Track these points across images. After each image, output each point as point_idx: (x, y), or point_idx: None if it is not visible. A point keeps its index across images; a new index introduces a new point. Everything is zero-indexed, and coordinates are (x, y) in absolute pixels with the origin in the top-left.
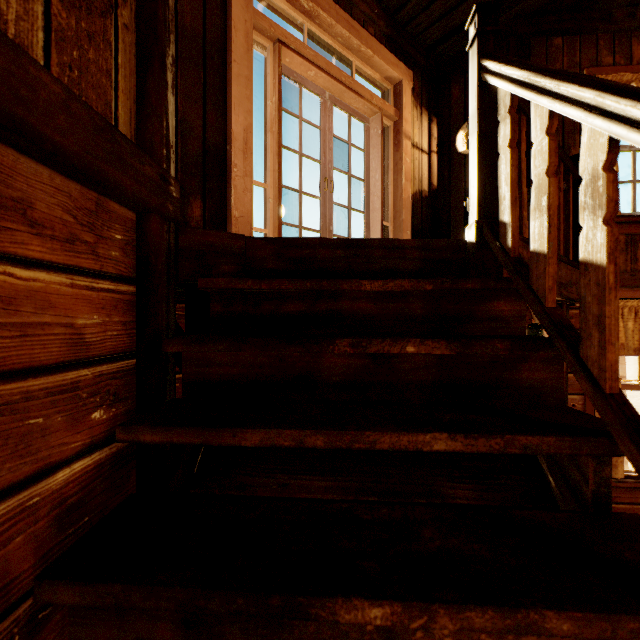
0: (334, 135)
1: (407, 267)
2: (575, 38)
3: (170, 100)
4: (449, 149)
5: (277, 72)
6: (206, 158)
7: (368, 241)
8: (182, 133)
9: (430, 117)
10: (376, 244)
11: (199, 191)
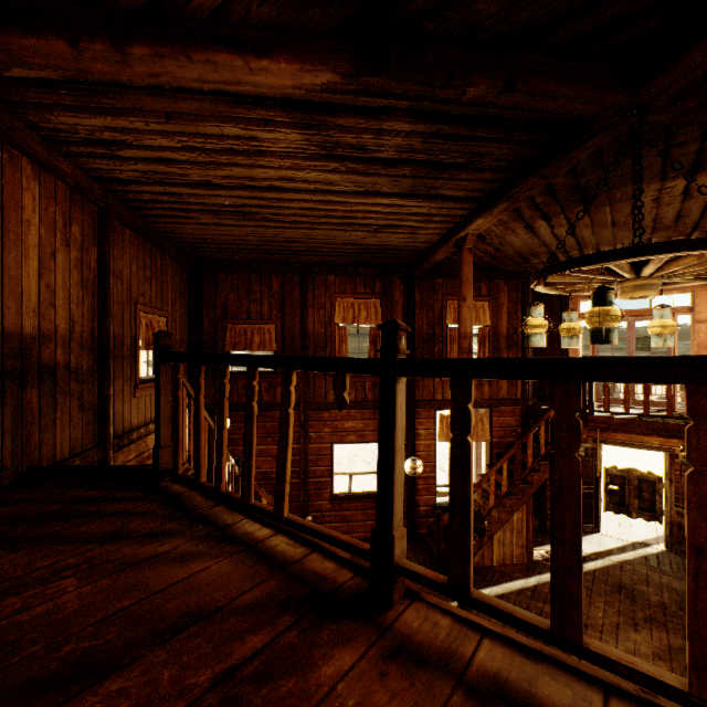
0: (637, 336)
1: None
2: None
3: (527, 387)
4: None
5: None
6: None
7: None
8: None
9: None
10: None
11: None
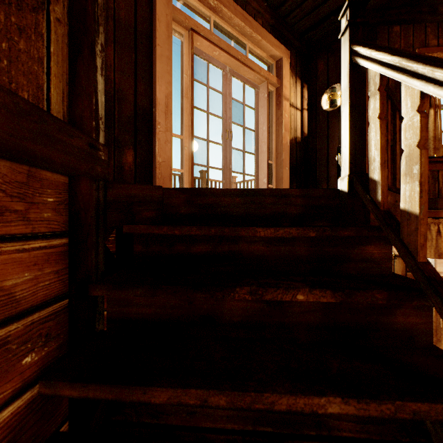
0: (233, 98)
1: (292, 211)
2: (409, 26)
3: (99, 80)
4: (316, 107)
5: (190, 53)
6: (137, 118)
7: (261, 190)
8: (118, 100)
9: (302, 84)
10: (267, 193)
11: (131, 143)
